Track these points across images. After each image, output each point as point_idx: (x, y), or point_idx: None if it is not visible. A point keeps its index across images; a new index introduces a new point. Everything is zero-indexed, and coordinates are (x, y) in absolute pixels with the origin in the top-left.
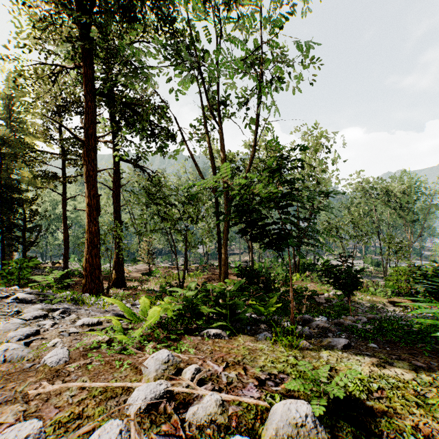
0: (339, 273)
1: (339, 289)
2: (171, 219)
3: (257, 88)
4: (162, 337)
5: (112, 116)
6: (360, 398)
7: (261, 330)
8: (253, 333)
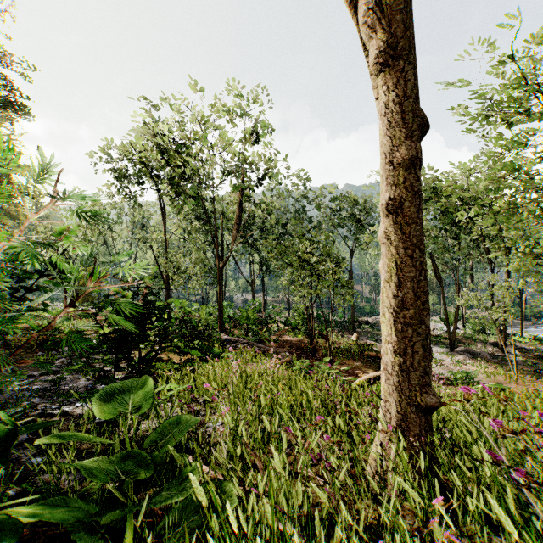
0: None
1: None
2: None
3: None
4: None
5: None
6: None
7: None
8: None
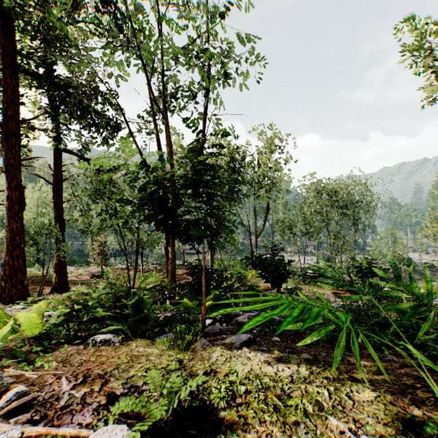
0: (269, 266)
1: (268, 282)
2: (120, 216)
3: (201, 78)
4: (25, 350)
5: (52, 101)
6: (216, 408)
7: (171, 331)
8: (157, 335)
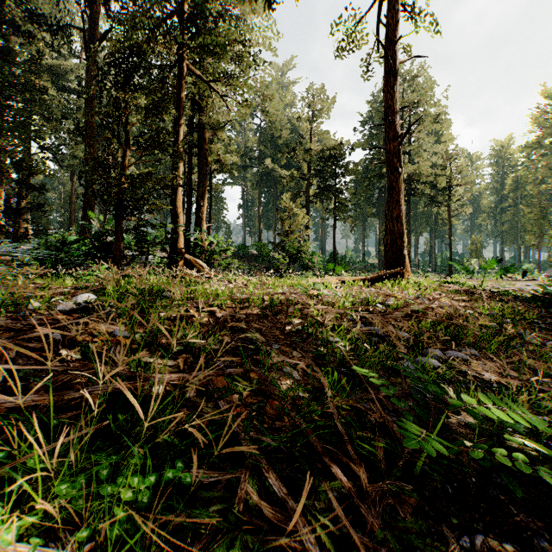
0: None
1: None
2: None
3: None
4: None
5: None
6: None
7: None
8: None
